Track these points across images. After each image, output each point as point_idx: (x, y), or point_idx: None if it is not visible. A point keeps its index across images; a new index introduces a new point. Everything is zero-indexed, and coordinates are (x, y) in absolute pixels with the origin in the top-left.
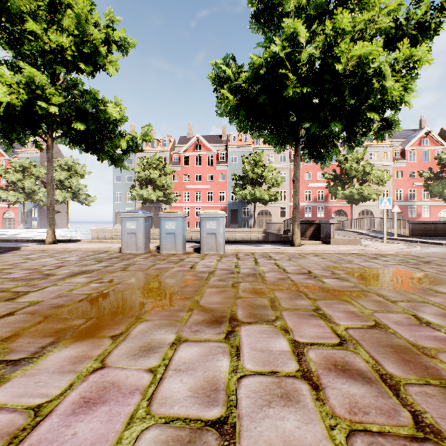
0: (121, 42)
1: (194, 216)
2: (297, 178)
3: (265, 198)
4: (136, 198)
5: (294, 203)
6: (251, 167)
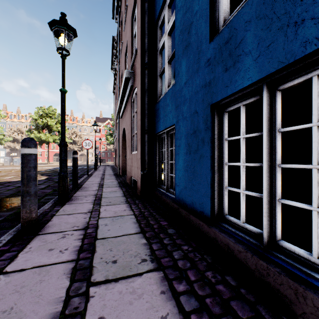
0: (3, 116)
1: (44, 156)
2: (48, 150)
3: (76, 149)
4: (8, 148)
5: (48, 155)
6: (70, 136)
